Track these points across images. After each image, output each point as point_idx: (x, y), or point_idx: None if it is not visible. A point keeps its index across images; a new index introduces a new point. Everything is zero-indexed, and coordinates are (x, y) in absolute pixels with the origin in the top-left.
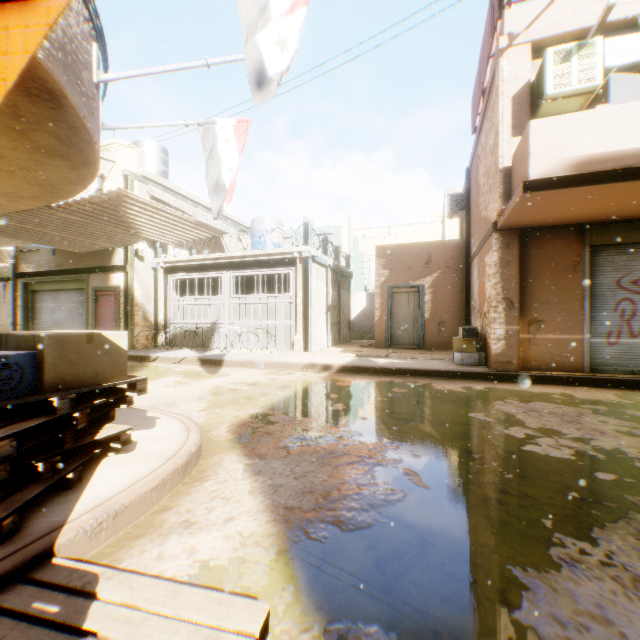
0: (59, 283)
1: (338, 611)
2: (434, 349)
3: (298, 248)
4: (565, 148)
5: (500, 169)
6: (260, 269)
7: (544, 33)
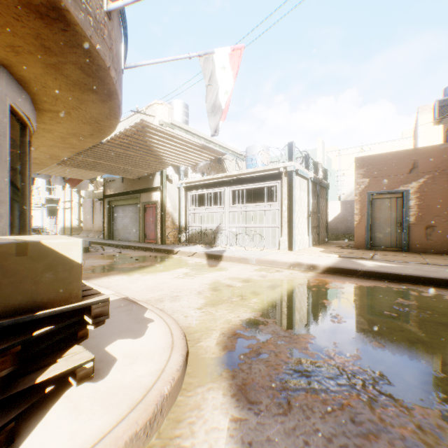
0: (125, 200)
1: None
2: (420, 252)
3: (283, 164)
4: None
5: None
6: (252, 184)
7: None
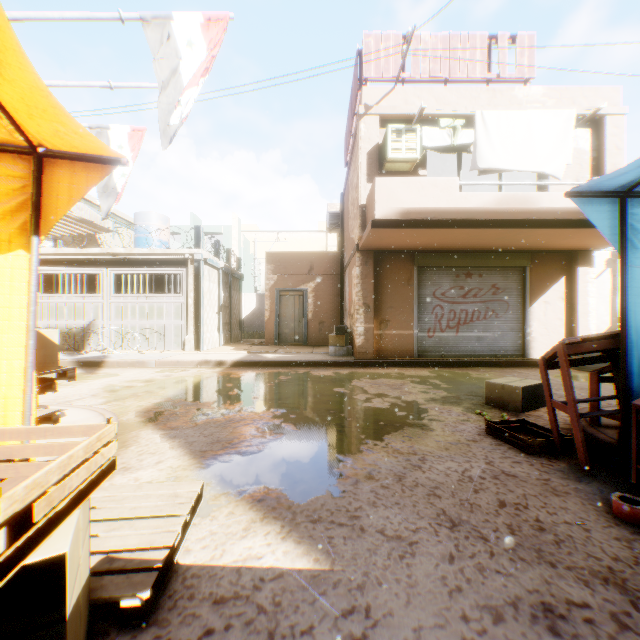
0: None
1: (242, 485)
2: (316, 345)
3: (190, 250)
4: (396, 201)
5: (360, 205)
6: (147, 268)
7: (388, 111)
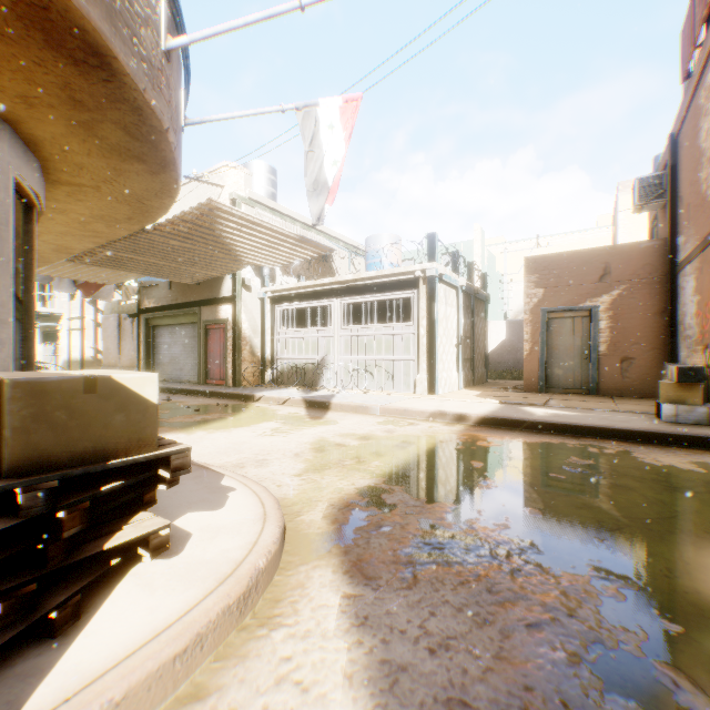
0: (174, 317)
1: None
2: (613, 396)
3: (421, 265)
4: None
5: None
6: (375, 294)
7: None
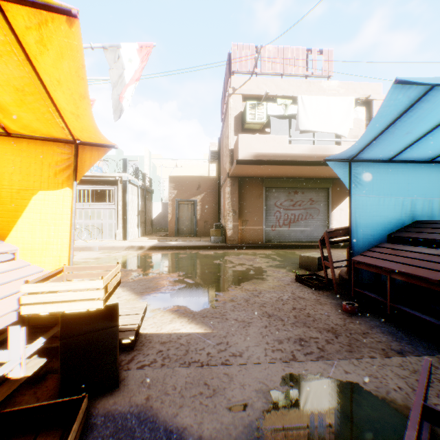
0: None
1: (166, 305)
2: (202, 236)
3: (119, 174)
4: (251, 148)
5: (229, 149)
6: (90, 185)
7: (247, 92)
